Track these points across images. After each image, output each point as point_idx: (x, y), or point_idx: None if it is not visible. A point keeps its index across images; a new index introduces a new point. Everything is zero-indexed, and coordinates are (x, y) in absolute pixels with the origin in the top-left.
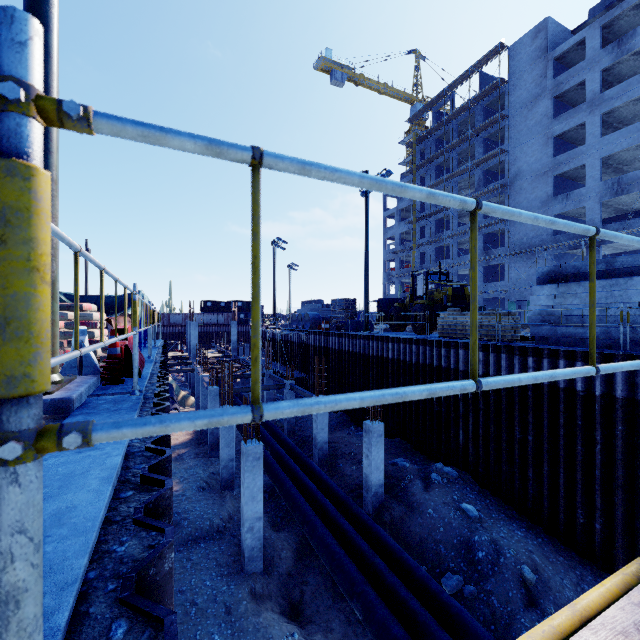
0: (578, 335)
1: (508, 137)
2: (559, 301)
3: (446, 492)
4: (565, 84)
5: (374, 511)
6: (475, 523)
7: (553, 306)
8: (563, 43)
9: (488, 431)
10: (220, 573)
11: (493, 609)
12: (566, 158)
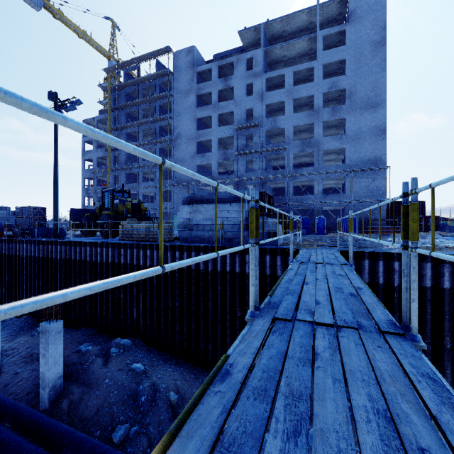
0: (202, 236)
1: (173, 109)
2: (193, 215)
3: (122, 360)
4: (202, 90)
5: (52, 404)
6: (141, 376)
7: (190, 218)
8: (202, 66)
9: (153, 305)
10: None
11: (150, 435)
12: (203, 133)
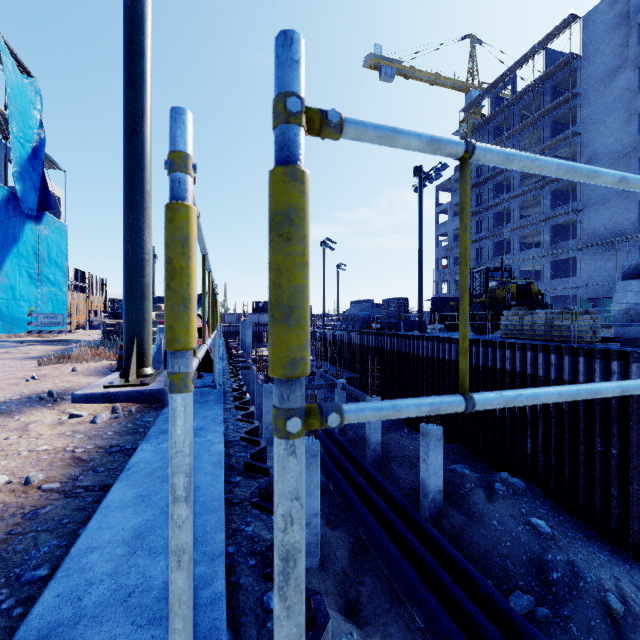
0: None
1: (580, 117)
2: None
3: (512, 504)
4: None
5: (432, 518)
6: (547, 540)
7: None
8: None
9: (561, 441)
10: None
11: (572, 637)
12: None
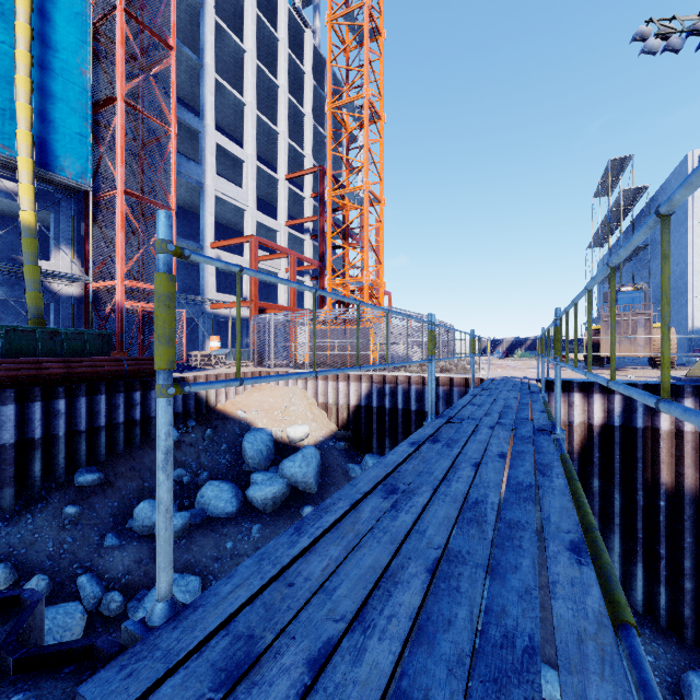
0: None
1: None
2: None
3: None
4: None
5: None
6: None
7: None
8: None
9: None
10: None
11: None
12: None
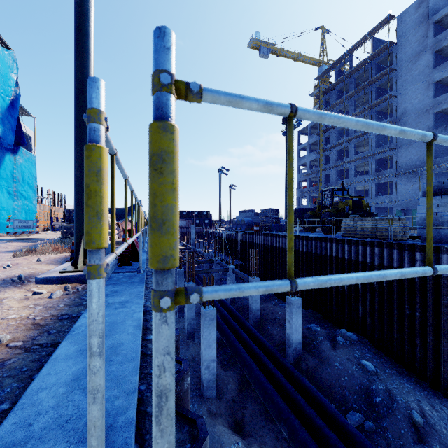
0: None
1: (396, 85)
2: (442, 209)
3: (349, 351)
4: (444, 41)
5: (294, 361)
6: (372, 375)
7: (437, 213)
8: (442, 9)
9: (382, 307)
10: None
11: (388, 441)
12: (445, 98)
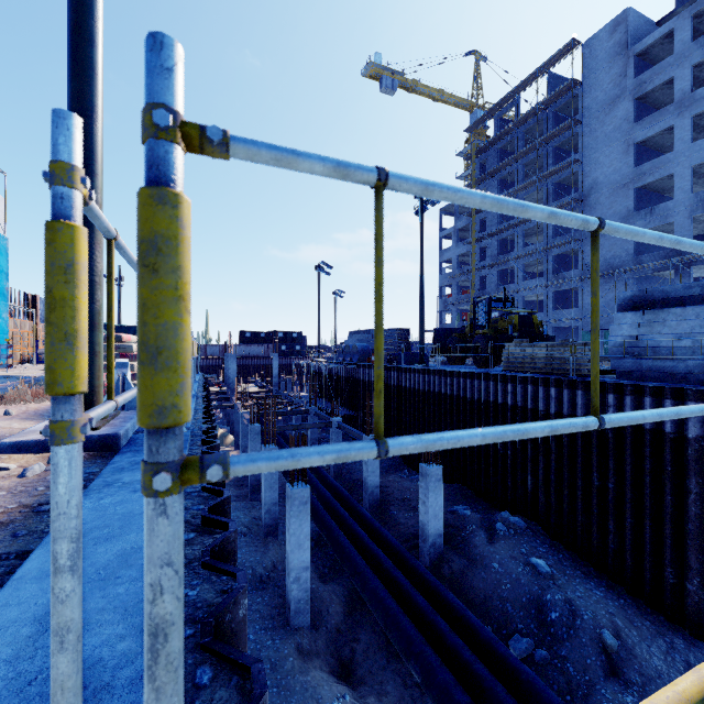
0: (667, 369)
1: (582, 145)
2: (644, 330)
3: (513, 544)
4: (649, 83)
5: (432, 564)
6: (547, 580)
7: (637, 336)
8: (646, 37)
9: (561, 477)
10: (264, 626)
11: (569, 677)
12: (650, 167)
